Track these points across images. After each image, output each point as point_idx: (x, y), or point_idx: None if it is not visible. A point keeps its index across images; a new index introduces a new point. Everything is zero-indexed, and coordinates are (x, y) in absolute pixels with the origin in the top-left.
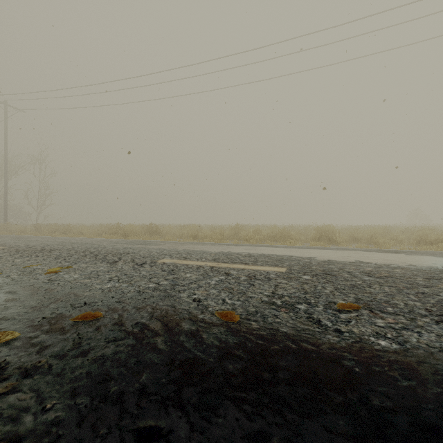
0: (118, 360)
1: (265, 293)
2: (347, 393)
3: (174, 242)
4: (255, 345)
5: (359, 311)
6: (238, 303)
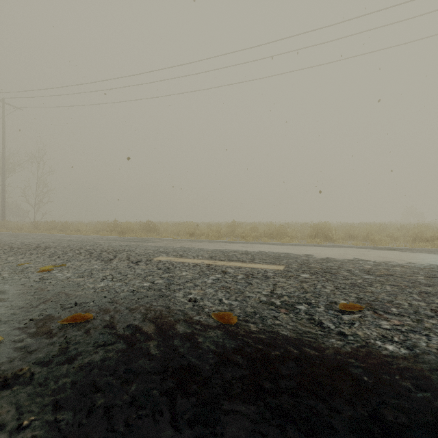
0: (106, 367)
1: (263, 293)
2: (357, 407)
3: (170, 239)
4: (254, 350)
5: (362, 311)
6: (235, 303)
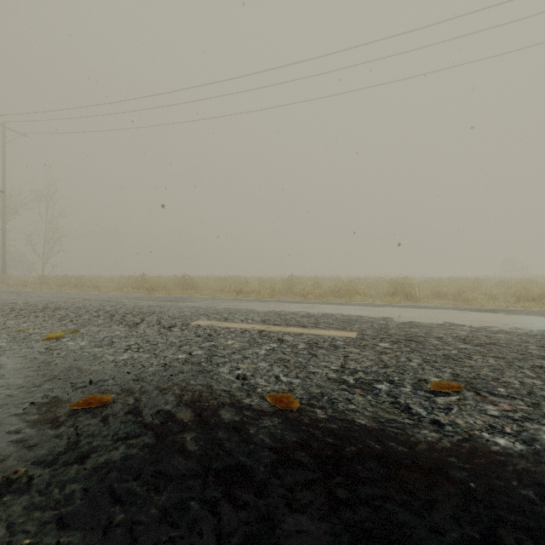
0: (128, 469)
1: (332, 367)
2: (464, 525)
3: (212, 298)
4: (323, 445)
5: (461, 392)
6: (296, 381)
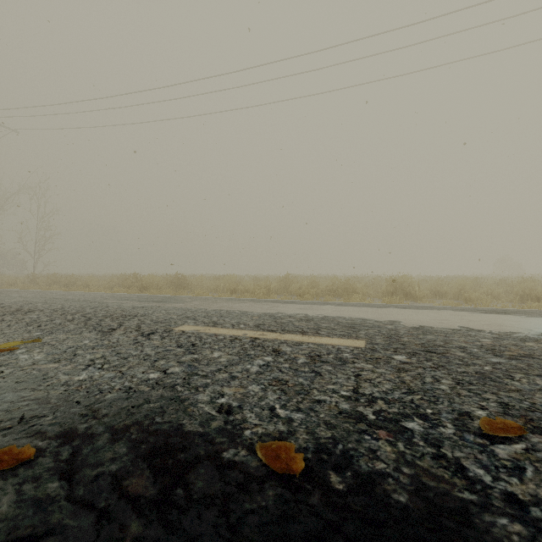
0: None
1: (342, 393)
2: None
3: (204, 298)
4: None
5: (524, 436)
6: (298, 417)
